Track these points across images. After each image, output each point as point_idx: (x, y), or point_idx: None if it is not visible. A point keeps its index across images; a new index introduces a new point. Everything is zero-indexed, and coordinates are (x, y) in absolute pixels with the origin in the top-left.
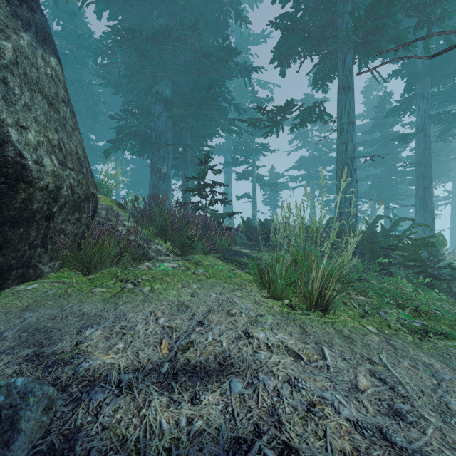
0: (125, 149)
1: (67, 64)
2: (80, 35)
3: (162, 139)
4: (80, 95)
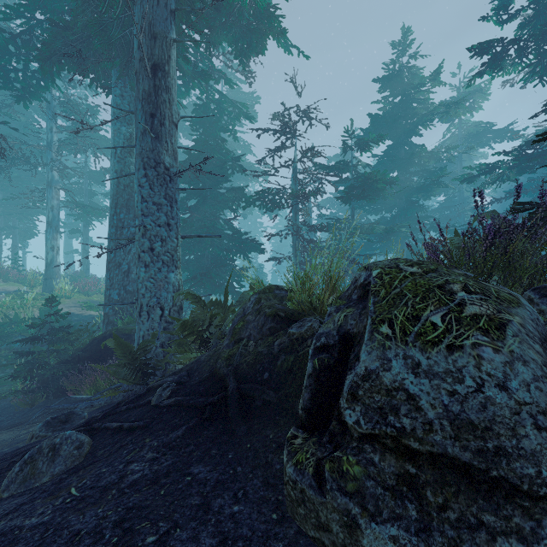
0: None
1: None
2: None
3: None
4: None
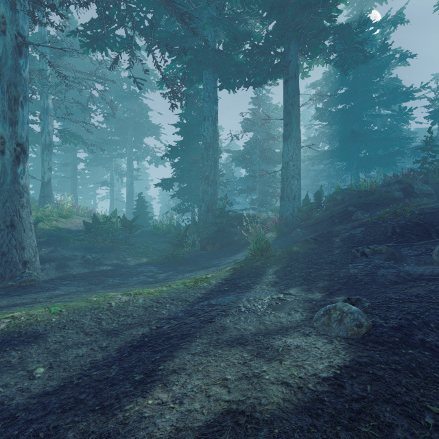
0: None
1: None
2: None
3: None
4: None
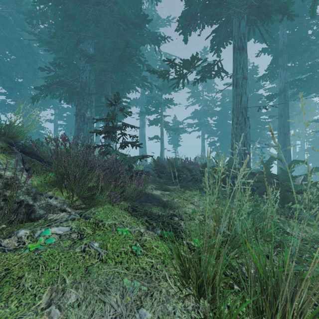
0: (53, 96)
1: (7, 26)
2: (18, 1)
3: (86, 89)
4: (22, 54)
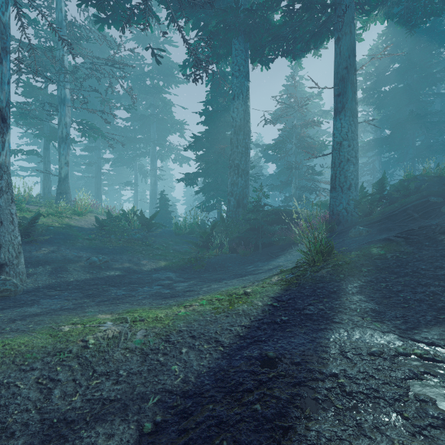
0: None
1: None
2: None
3: None
4: None
